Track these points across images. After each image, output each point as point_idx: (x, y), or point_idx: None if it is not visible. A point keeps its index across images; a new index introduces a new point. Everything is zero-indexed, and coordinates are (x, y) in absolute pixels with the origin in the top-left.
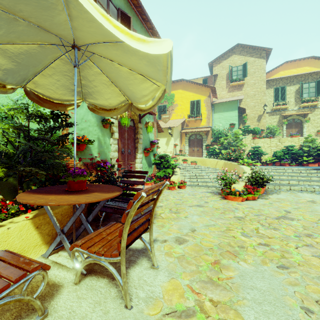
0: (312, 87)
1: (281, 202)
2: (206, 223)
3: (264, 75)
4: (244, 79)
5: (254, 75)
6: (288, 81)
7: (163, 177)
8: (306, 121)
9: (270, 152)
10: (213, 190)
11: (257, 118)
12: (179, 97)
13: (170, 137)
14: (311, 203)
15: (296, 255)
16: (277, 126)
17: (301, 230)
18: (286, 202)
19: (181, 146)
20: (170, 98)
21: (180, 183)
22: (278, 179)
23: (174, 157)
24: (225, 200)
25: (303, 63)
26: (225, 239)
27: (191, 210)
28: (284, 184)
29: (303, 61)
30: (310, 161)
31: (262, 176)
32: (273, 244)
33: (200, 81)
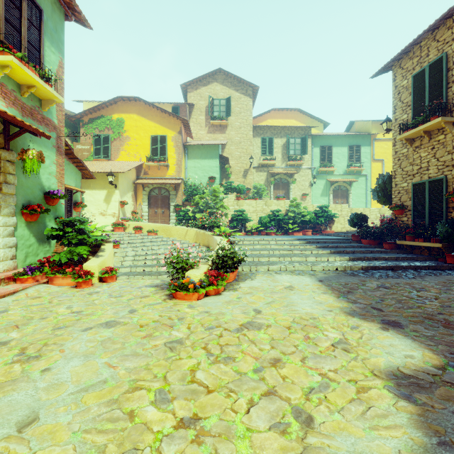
0: (298, 143)
1: (253, 294)
2: (88, 381)
3: (250, 118)
4: (228, 118)
5: (240, 116)
6: (276, 132)
7: (69, 263)
8: (293, 182)
9: (256, 218)
10: (165, 280)
11: (243, 173)
12: (132, 126)
13: (112, 189)
14: (288, 291)
15: (241, 438)
16: (265, 185)
17: (268, 350)
18: (260, 292)
19: (136, 205)
20: (116, 125)
21: (103, 272)
22: (258, 255)
23: (120, 224)
24: (171, 300)
25: (290, 114)
26: (101, 435)
27: (78, 343)
28: (263, 262)
29: (290, 112)
30: (295, 229)
31: (231, 255)
32: (209, 414)
33: (168, 109)
